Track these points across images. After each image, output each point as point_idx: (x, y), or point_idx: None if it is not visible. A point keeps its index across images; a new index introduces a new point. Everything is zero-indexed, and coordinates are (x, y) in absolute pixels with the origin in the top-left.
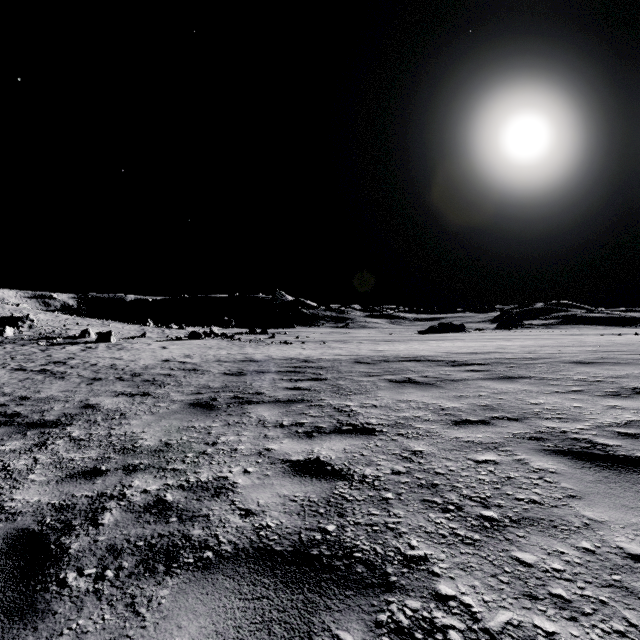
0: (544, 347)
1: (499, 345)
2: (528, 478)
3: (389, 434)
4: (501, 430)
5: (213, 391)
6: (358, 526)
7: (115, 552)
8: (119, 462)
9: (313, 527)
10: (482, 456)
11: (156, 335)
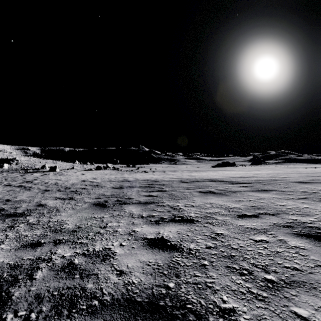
0: (279, 174)
1: (254, 173)
2: (289, 252)
3: (202, 222)
4: (266, 221)
5: (106, 197)
6: (188, 284)
7: (39, 299)
8: (51, 238)
9: (160, 284)
10: (258, 237)
11: (79, 168)
